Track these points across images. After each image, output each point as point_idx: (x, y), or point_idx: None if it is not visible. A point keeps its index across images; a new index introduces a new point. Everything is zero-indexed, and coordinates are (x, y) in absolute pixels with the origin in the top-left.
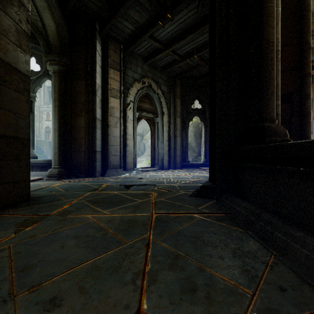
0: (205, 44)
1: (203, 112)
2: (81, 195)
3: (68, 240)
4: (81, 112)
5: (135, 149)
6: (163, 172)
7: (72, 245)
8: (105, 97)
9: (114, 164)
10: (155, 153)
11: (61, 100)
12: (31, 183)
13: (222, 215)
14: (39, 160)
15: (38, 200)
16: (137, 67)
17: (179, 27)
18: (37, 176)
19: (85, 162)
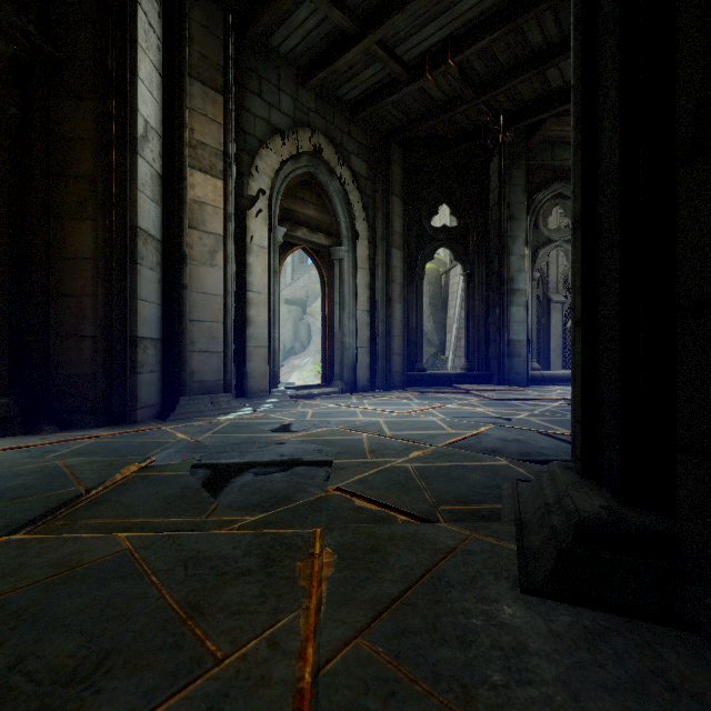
0: (482, 23)
1: (461, 237)
2: None
3: None
4: (83, 207)
5: (275, 334)
6: (356, 403)
7: None
8: (175, 169)
9: (205, 378)
10: (333, 345)
11: (4, 159)
12: None
13: None
14: None
15: None
16: (279, 95)
17: None
18: None
19: (96, 374)
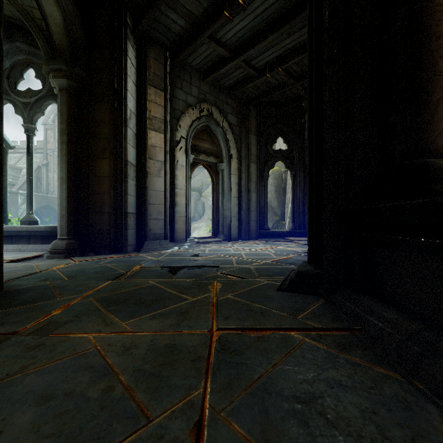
0: (295, 50)
1: (290, 155)
2: (91, 287)
3: (22, 410)
4: (104, 152)
5: (189, 210)
6: (230, 245)
7: (25, 427)
8: (142, 131)
9: (156, 232)
10: (218, 216)
11: (72, 133)
12: (20, 263)
13: (344, 333)
14: (38, 226)
15: (13, 299)
16: (191, 87)
17: (256, 22)
18: (35, 252)
19: (110, 229)
